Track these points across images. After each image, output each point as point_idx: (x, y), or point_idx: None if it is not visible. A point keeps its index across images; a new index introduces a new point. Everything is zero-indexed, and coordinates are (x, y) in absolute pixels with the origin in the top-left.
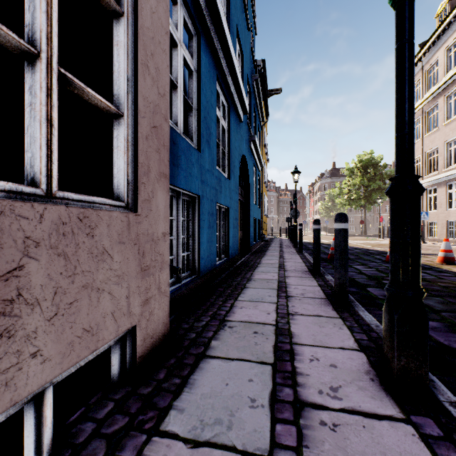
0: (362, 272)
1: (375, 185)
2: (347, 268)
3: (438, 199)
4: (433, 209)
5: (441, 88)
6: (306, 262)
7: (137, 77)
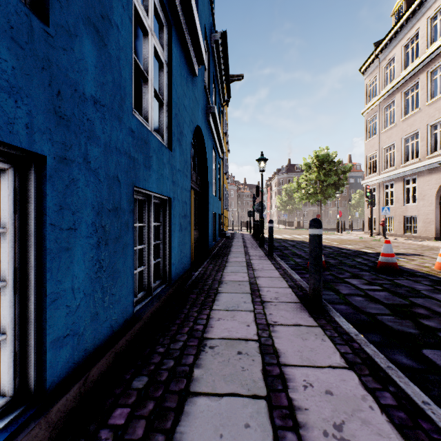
0: (370, 295)
1: (331, 180)
2: None
3: (395, 195)
4: (390, 204)
5: (398, 84)
6: (285, 277)
7: None
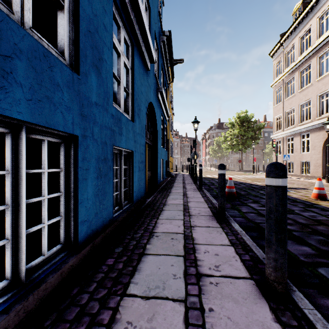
0: (260, 213)
1: (249, 135)
2: (286, 243)
3: (294, 146)
4: (291, 153)
5: (297, 65)
6: (207, 202)
7: None
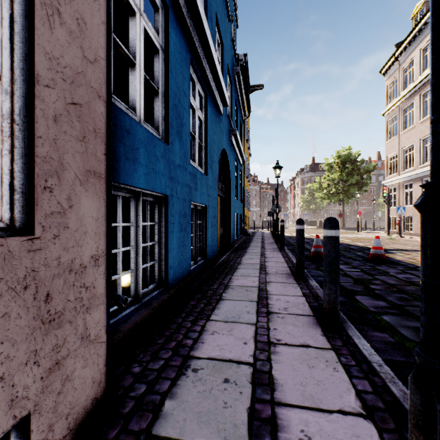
0: (347, 274)
1: (353, 180)
2: (338, 282)
3: (414, 195)
4: (409, 204)
5: (417, 87)
6: (288, 262)
7: (34, 21)
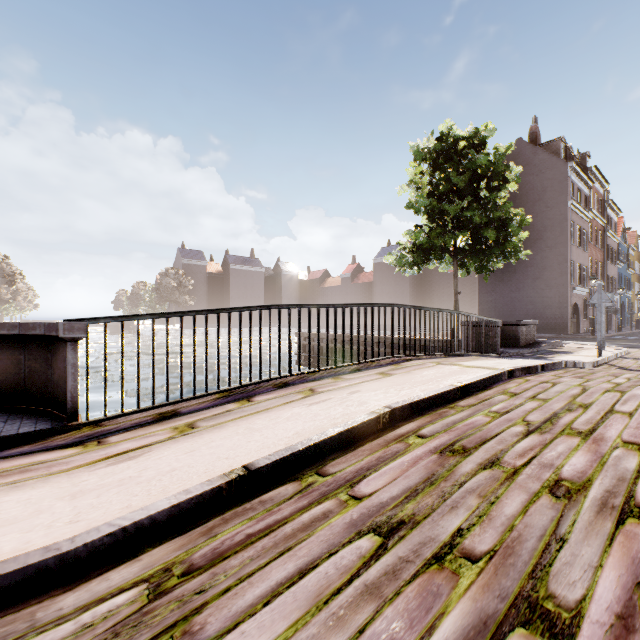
0: None
1: None
2: None
3: None
4: None
5: None
6: None
7: None
